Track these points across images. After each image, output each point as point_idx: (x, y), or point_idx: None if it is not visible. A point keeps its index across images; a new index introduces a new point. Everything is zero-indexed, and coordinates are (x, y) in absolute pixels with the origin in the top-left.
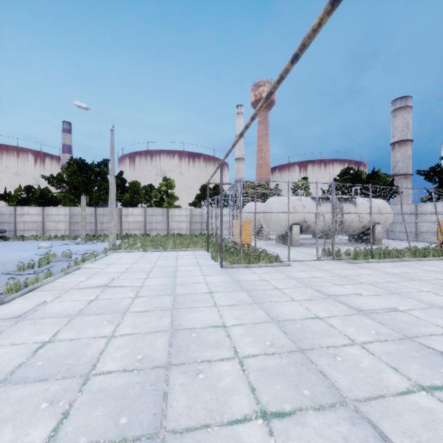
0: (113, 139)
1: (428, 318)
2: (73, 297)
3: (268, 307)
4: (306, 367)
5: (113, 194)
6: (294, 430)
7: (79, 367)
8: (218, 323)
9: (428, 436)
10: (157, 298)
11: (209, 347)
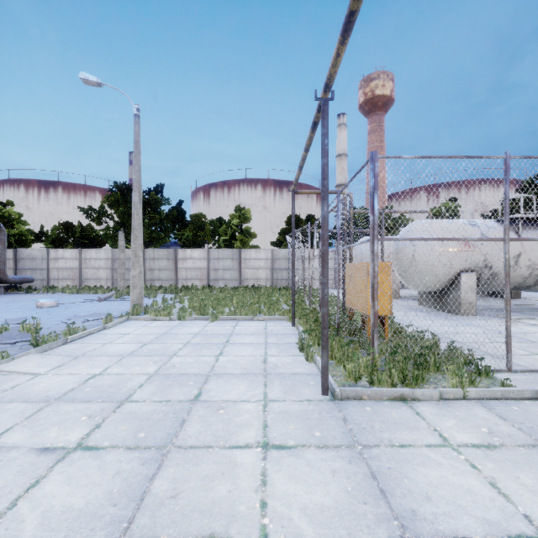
0: (137, 130)
1: None
2: None
3: None
4: None
5: (138, 222)
6: None
7: None
8: None
9: None
10: None
11: None
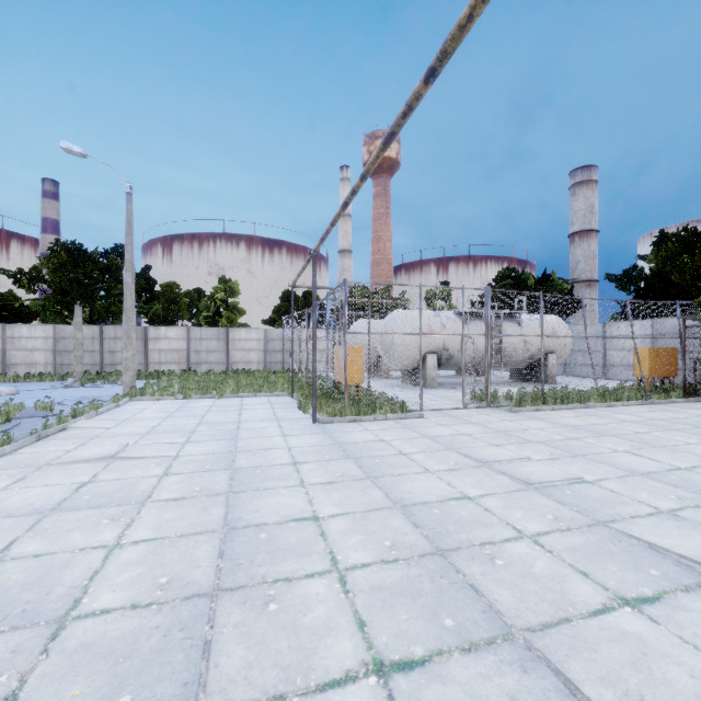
0: (130, 209)
1: (627, 492)
2: (49, 480)
3: (389, 484)
4: (449, 580)
5: (131, 303)
6: (430, 691)
7: (48, 605)
8: (305, 514)
9: (639, 681)
10: (203, 476)
11: (289, 555)
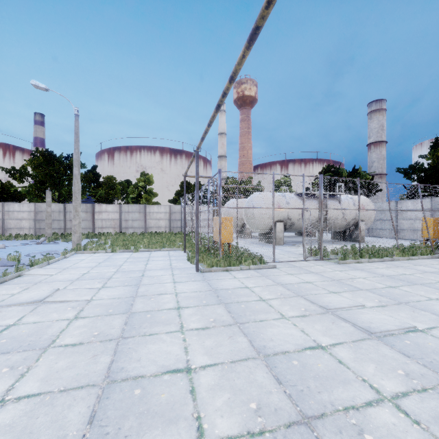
0: (77, 125)
1: None
2: None
3: (252, 330)
4: None
5: (78, 188)
6: None
7: None
8: (180, 364)
9: None
10: (104, 320)
11: (156, 420)
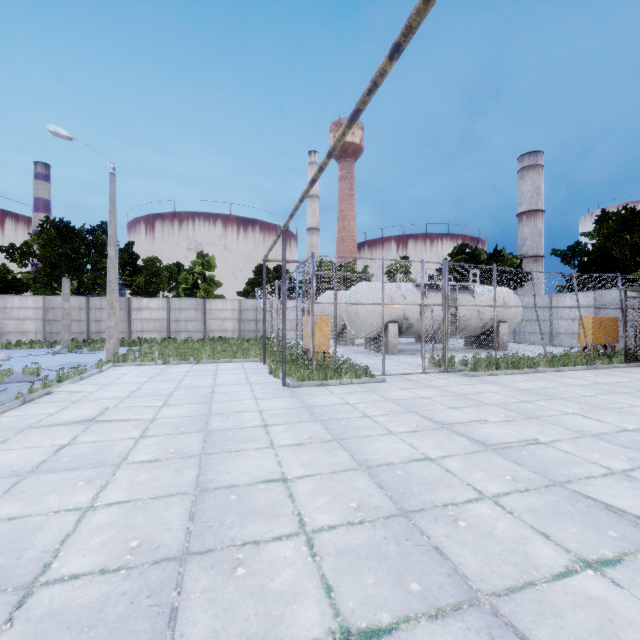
0: (113, 188)
1: (580, 453)
2: (30, 442)
3: (354, 446)
4: (414, 542)
5: (115, 275)
6: None
7: (17, 570)
8: (274, 475)
9: None
10: (177, 438)
11: (257, 517)
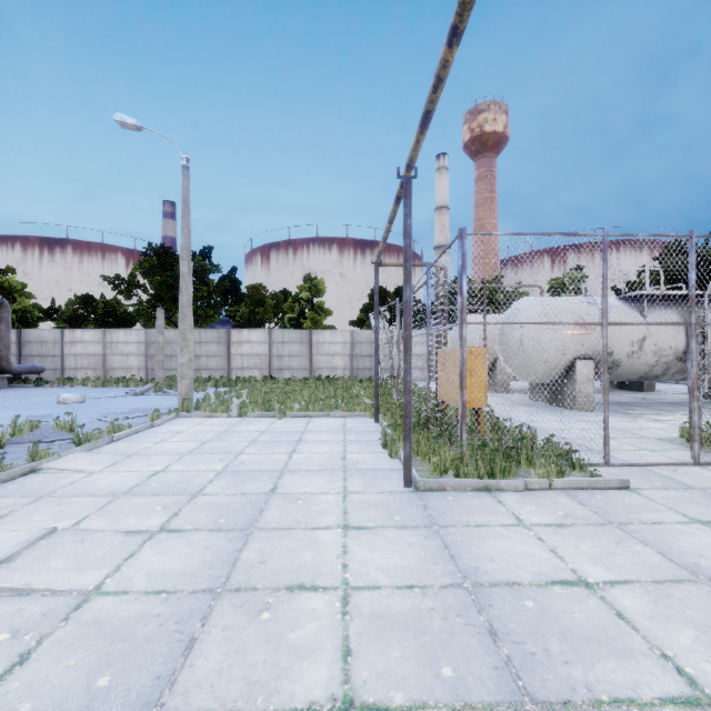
0: (186, 186)
1: None
2: None
3: None
4: None
5: (187, 298)
6: None
7: None
8: None
9: None
10: None
11: None
